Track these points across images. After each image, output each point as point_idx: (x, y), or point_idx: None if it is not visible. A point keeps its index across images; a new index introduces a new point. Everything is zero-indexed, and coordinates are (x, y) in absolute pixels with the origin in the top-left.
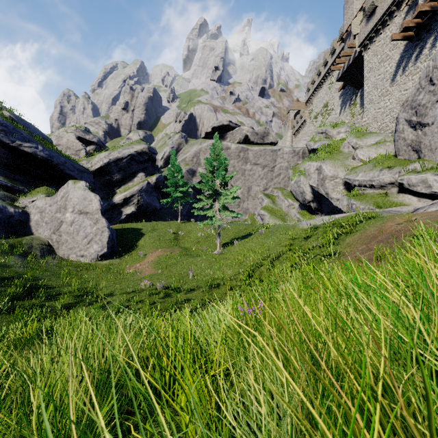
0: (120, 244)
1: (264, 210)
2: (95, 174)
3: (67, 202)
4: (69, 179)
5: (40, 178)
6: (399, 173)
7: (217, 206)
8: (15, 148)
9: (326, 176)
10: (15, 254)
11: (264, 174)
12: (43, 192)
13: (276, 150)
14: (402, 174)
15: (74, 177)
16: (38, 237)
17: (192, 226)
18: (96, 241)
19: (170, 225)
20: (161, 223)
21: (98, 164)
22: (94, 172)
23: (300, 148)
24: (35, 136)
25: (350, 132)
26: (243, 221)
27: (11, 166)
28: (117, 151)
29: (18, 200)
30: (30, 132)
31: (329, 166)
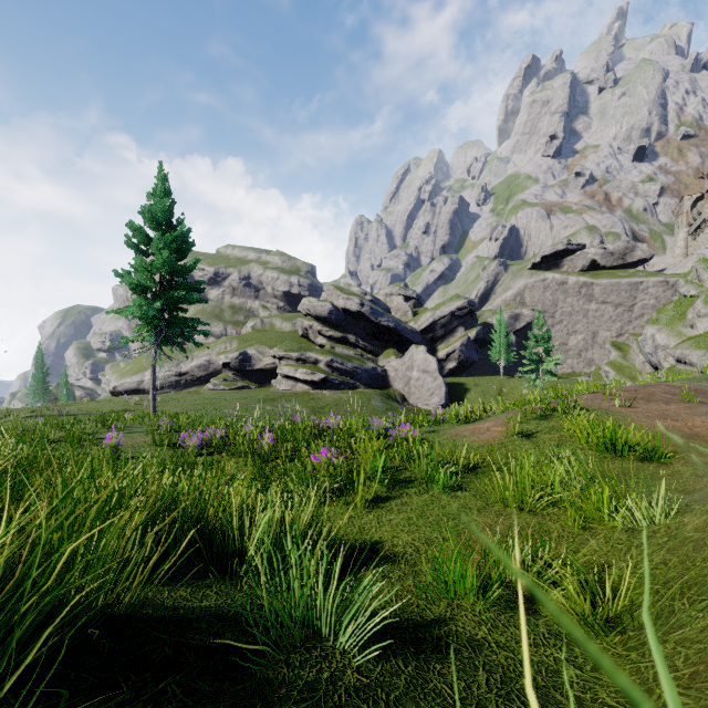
0: (450, 397)
1: (609, 366)
2: (422, 333)
3: (413, 363)
4: (405, 341)
5: (386, 342)
6: (702, 356)
7: (541, 370)
8: (377, 323)
9: (659, 345)
10: (393, 401)
11: (617, 315)
12: (393, 354)
13: (637, 283)
14: (703, 358)
15: (409, 339)
16: (395, 388)
17: (516, 382)
18: (436, 394)
19: (492, 381)
20: (483, 378)
21: (425, 324)
22: (421, 332)
23: (677, 278)
24: (384, 310)
25: (700, 294)
26: (586, 375)
27: (371, 335)
28: (439, 310)
29: (380, 361)
30: (381, 307)
31: (663, 335)
